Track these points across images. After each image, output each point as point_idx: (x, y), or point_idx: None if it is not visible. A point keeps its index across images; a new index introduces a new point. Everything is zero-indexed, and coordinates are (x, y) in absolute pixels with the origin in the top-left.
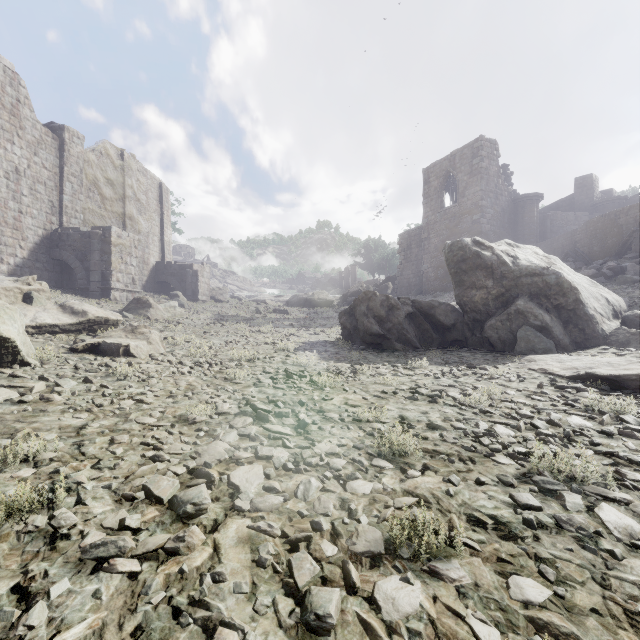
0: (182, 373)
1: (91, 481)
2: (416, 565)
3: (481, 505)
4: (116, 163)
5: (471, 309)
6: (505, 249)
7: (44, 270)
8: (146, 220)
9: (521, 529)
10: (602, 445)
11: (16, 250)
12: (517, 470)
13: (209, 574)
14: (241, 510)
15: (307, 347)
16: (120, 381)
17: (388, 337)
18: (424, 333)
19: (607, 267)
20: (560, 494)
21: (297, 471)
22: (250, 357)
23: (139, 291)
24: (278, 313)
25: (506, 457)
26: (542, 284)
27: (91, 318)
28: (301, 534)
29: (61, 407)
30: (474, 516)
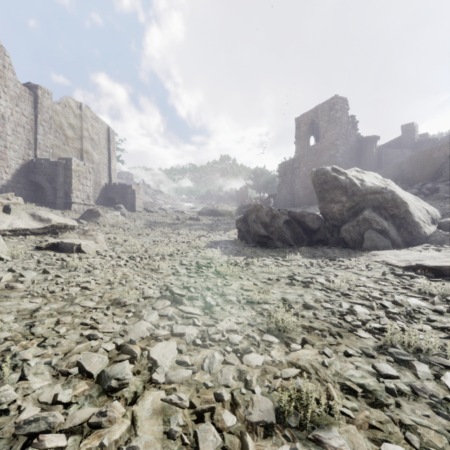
0: (119, 265)
1: (35, 358)
2: (302, 433)
3: (350, 374)
4: (76, 112)
5: (331, 217)
6: (355, 174)
7: (23, 189)
8: (98, 153)
9: (385, 396)
10: (436, 321)
11: (2, 174)
12: (375, 343)
13: (125, 448)
14: (157, 383)
15: (213, 245)
16: (71, 272)
17: (271, 237)
18: (297, 235)
19: (425, 188)
20: (412, 364)
21: (204, 346)
22: (171, 252)
23: (92, 204)
24: (192, 220)
25: (365, 332)
26: (382, 199)
27: (54, 224)
28: (206, 406)
29: (21, 293)
30: (346, 385)
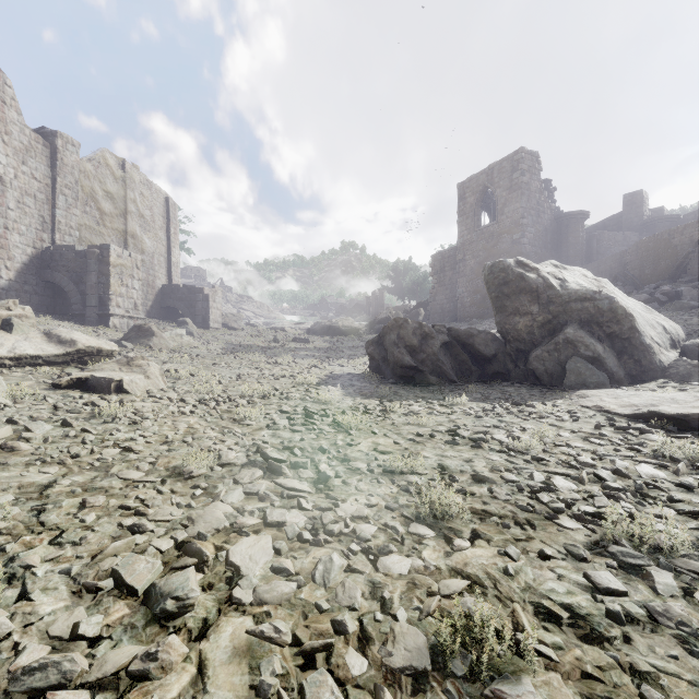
0: (183, 413)
1: (45, 563)
2: (475, 687)
3: (550, 589)
4: (117, 174)
5: (514, 338)
6: (552, 271)
7: (34, 294)
8: (151, 238)
9: (605, 625)
10: (683, 502)
11: (1, 271)
12: (587, 537)
13: None
14: (240, 604)
15: (330, 381)
16: (107, 424)
17: (421, 369)
18: (461, 365)
19: (661, 292)
20: (647, 572)
21: (315, 543)
22: (264, 393)
23: (142, 317)
24: (298, 342)
25: (571, 519)
26: (594, 310)
27: (81, 348)
28: (319, 642)
29: (26, 458)
30: (543, 606)
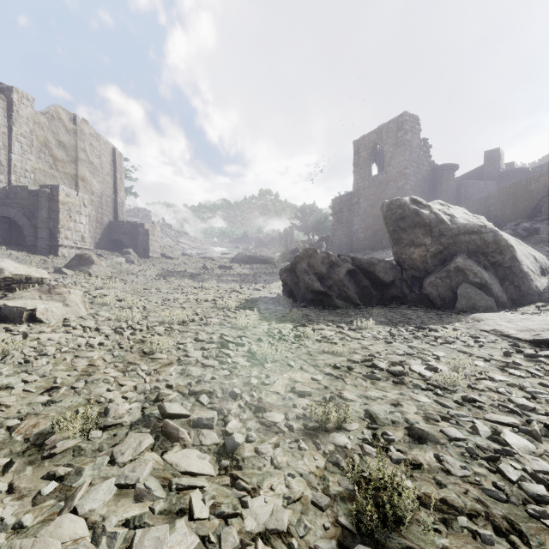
0: (90, 345)
1: None
2: None
3: None
4: (68, 127)
5: (410, 266)
6: (442, 208)
7: None
8: (99, 182)
9: None
10: None
11: None
12: None
13: None
14: None
15: (248, 304)
16: None
17: (329, 294)
18: (364, 290)
19: (522, 228)
20: None
21: None
22: (184, 319)
23: (89, 248)
24: (223, 269)
25: None
26: (480, 242)
27: (7, 276)
28: None
29: None
30: None
